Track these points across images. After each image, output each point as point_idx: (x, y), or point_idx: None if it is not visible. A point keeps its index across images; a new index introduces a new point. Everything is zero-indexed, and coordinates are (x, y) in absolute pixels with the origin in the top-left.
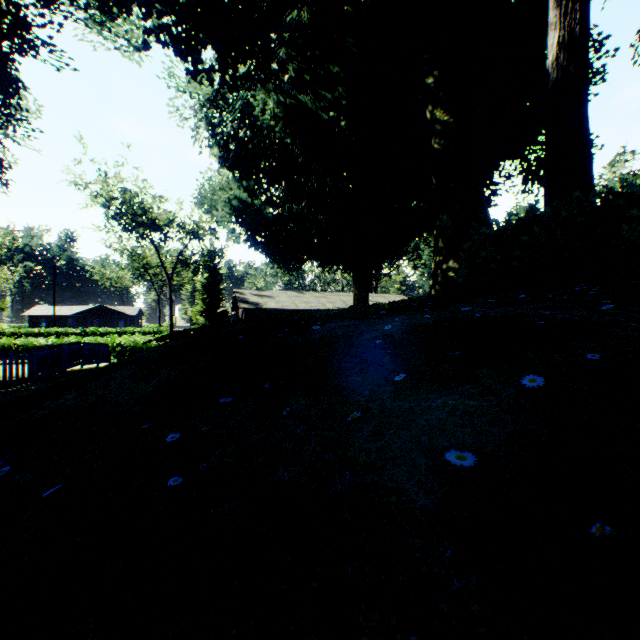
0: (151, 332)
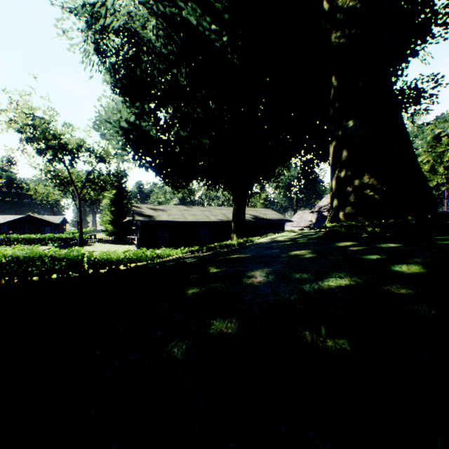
0: (67, 238)
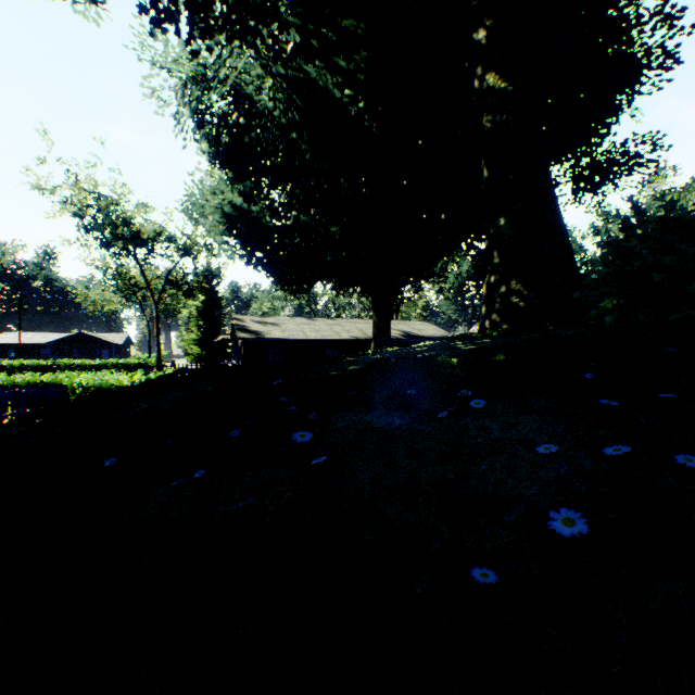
0: (137, 364)
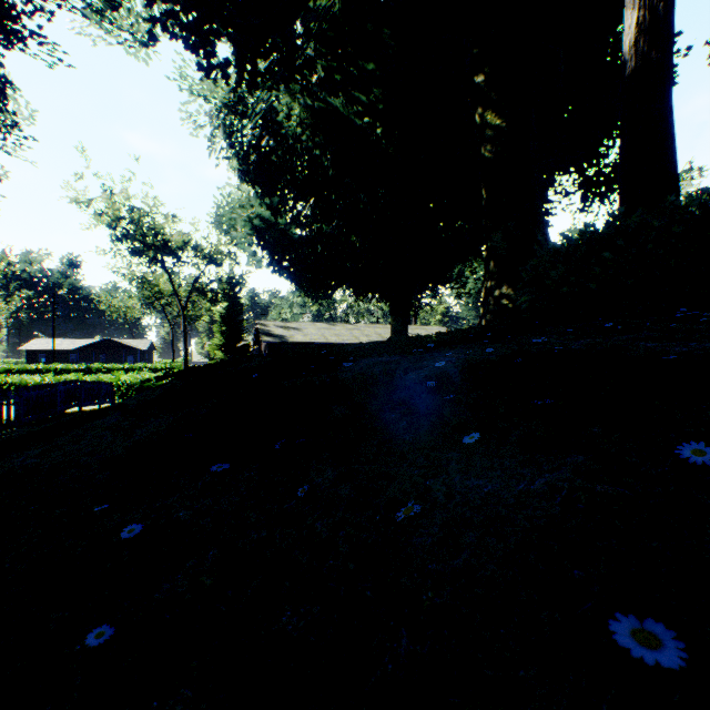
0: (163, 369)
